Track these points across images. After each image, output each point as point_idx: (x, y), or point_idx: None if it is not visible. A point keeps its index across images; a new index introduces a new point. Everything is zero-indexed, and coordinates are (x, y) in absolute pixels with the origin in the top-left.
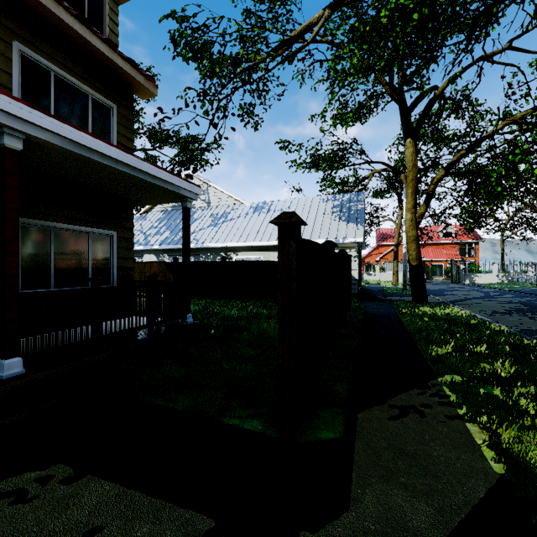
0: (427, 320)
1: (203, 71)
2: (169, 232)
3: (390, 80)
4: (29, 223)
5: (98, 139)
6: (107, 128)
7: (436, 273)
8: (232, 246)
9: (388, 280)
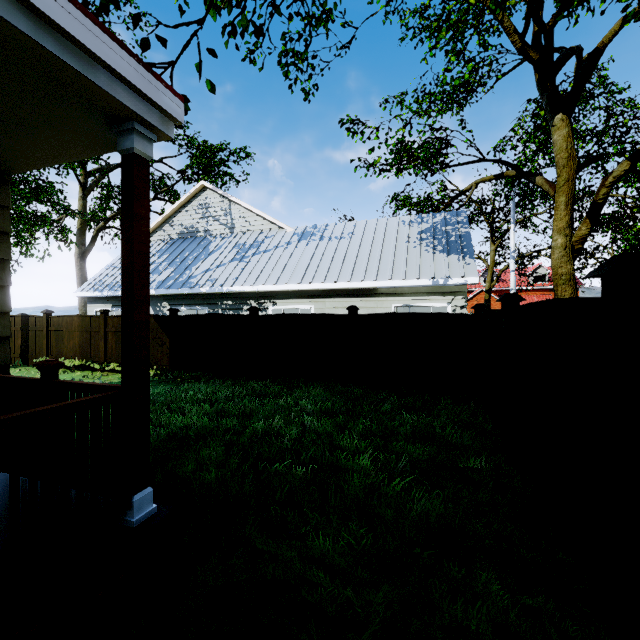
0: None
1: None
2: (172, 269)
3: (536, 9)
4: None
5: None
6: None
7: None
8: (267, 290)
9: None
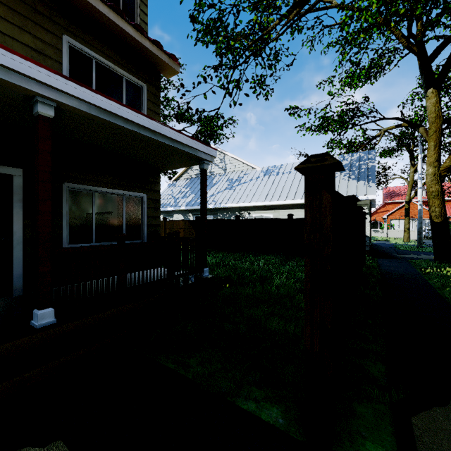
0: None
1: (219, 44)
2: (193, 195)
3: (409, 29)
4: (76, 188)
5: (121, 105)
6: (138, 105)
7: None
8: (245, 206)
9: (398, 237)
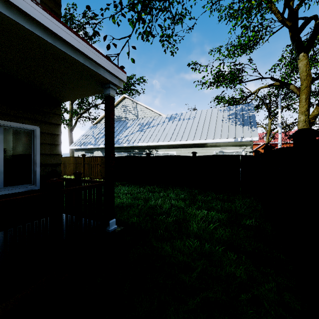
0: None
1: None
2: None
3: (288, 2)
4: None
5: None
6: None
7: None
8: (154, 145)
9: None
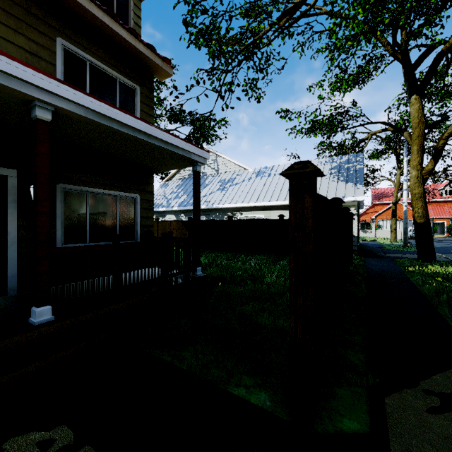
0: (441, 281)
1: (211, 48)
2: (186, 195)
3: (393, 38)
4: (70, 188)
5: (117, 109)
6: (132, 107)
7: (436, 230)
8: (237, 206)
9: (385, 237)
